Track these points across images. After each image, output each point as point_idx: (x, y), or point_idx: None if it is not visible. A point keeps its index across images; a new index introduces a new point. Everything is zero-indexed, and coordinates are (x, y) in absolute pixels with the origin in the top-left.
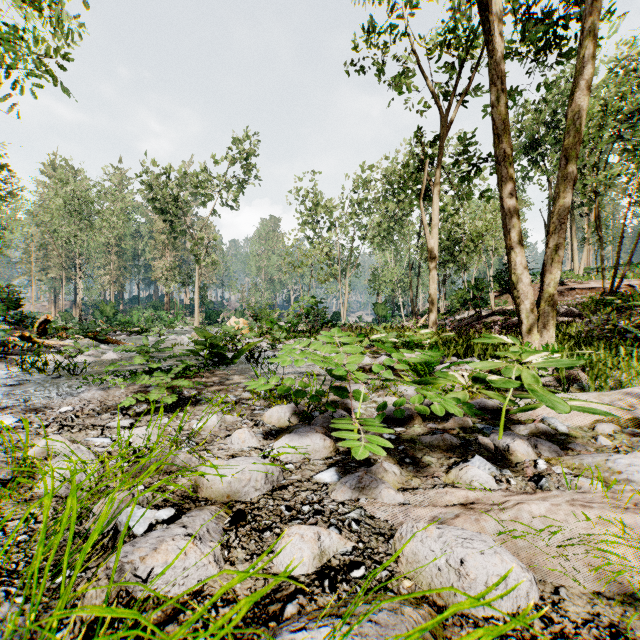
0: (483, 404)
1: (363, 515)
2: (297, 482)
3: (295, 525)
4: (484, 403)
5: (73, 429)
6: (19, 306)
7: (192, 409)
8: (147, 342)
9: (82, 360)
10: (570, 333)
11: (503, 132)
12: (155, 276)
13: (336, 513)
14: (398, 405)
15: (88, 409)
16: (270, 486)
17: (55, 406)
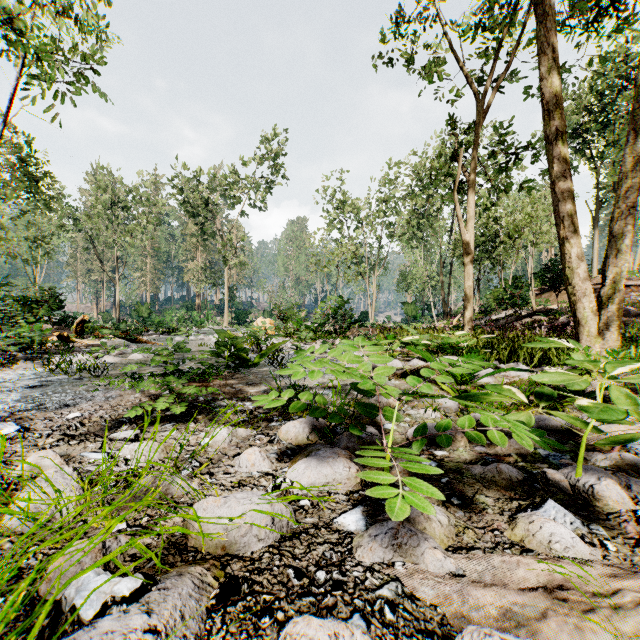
0: (542, 422)
1: (400, 593)
2: (313, 528)
3: (303, 616)
4: (544, 421)
5: (72, 441)
6: (61, 307)
7: (204, 418)
8: (171, 343)
9: (108, 360)
10: (630, 335)
11: (555, 106)
12: (187, 277)
13: (362, 587)
14: (443, 430)
15: (96, 416)
16: (278, 534)
17: (66, 411)
